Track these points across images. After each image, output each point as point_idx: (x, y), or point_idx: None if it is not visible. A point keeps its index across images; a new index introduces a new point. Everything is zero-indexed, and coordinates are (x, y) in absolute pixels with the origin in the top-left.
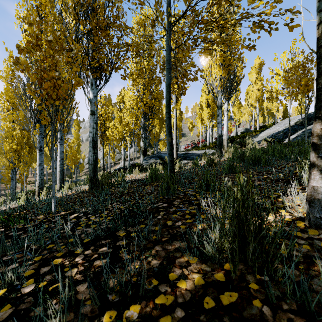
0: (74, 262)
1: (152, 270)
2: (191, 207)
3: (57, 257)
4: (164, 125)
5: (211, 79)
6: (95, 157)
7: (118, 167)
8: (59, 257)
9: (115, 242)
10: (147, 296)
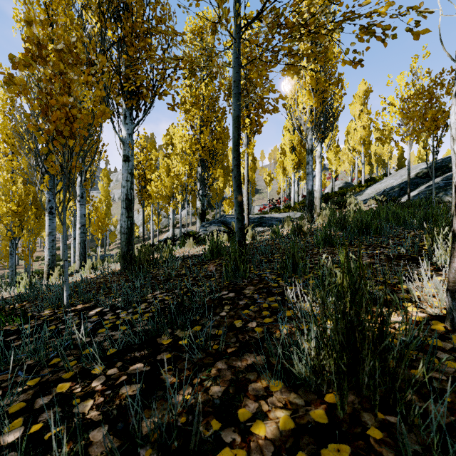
0: (89, 389)
1: (211, 403)
2: (270, 297)
3: (63, 380)
4: (231, 176)
5: (297, 112)
6: (130, 223)
7: (165, 237)
8: (67, 380)
9: (155, 355)
10: (202, 450)
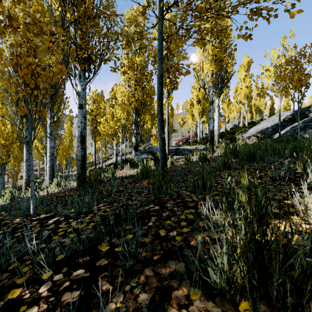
0: (36, 296)
1: None
2: (187, 210)
3: (16, 286)
4: (156, 120)
5: (202, 75)
6: (83, 152)
7: (111, 162)
8: (19, 286)
9: (95, 261)
10: None
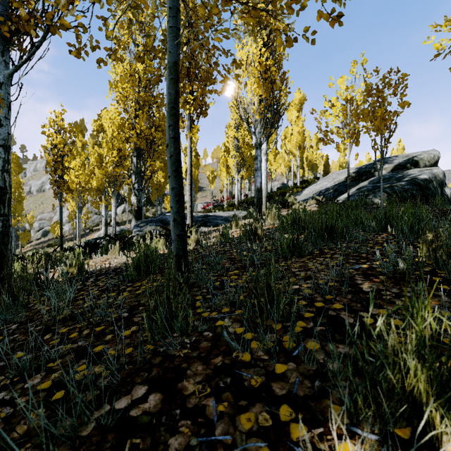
0: None
1: None
2: (245, 414)
3: None
4: None
5: (245, 101)
6: (1, 224)
7: (97, 236)
8: None
9: None
10: None
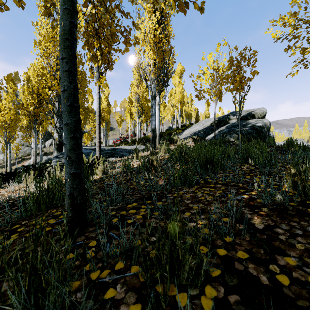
0: None
1: None
2: None
3: None
4: (90, 116)
5: (143, 63)
6: None
7: (27, 163)
8: None
9: None
10: None
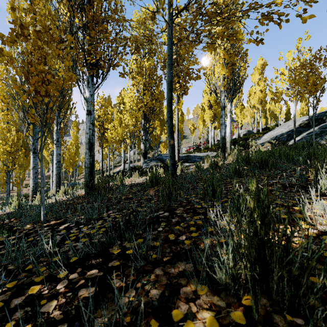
0: (54, 291)
1: (150, 305)
2: (196, 216)
3: (34, 283)
4: (165, 126)
5: (213, 79)
6: (91, 159)
7: (118, 170)
8: (38, 283)
9: (107, 262)
10: None
